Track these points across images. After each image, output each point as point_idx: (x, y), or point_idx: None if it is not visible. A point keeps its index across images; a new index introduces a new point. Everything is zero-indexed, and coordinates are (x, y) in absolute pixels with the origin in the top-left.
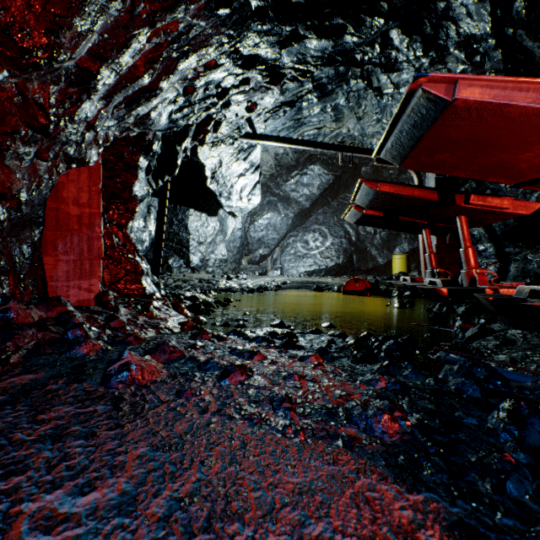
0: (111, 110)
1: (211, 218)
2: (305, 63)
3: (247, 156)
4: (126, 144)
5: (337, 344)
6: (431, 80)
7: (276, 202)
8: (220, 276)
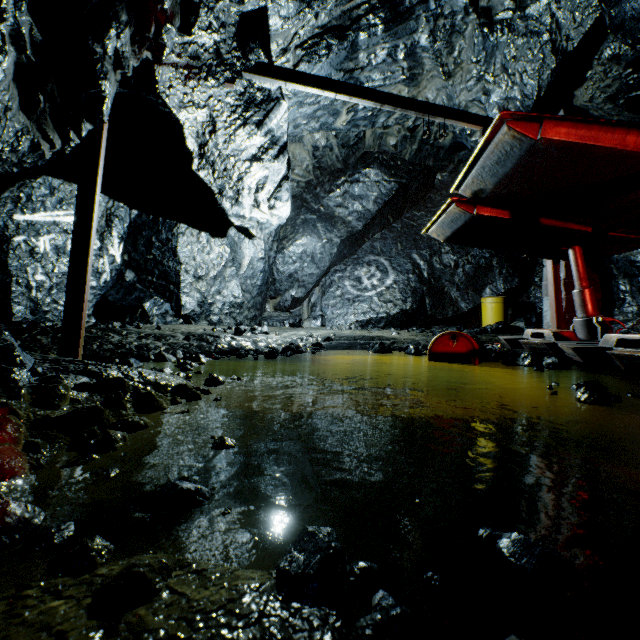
0: None
1: (216, 241)
2: None
3: (263, 119)
4: None
5: None
6: None
7: (315, 221)
8: (226, 328)
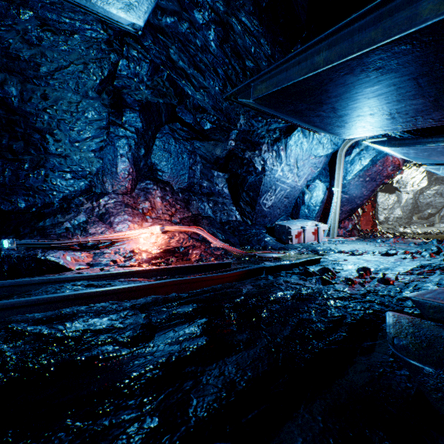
0: None
1: (390, 195)
2: None
3: (416, 170)
4: None
5: None
6: None
7: (442, 178)
8: (398, 226)
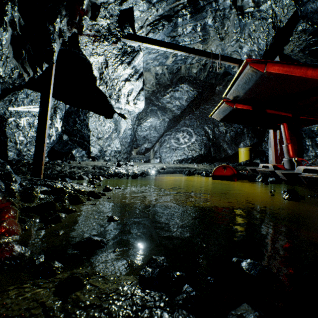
0: None
1: (107, 120)
2: None
3: (131, 60)
4: None
5: None
6: None
7: (156, 110)
8: (112, 163)
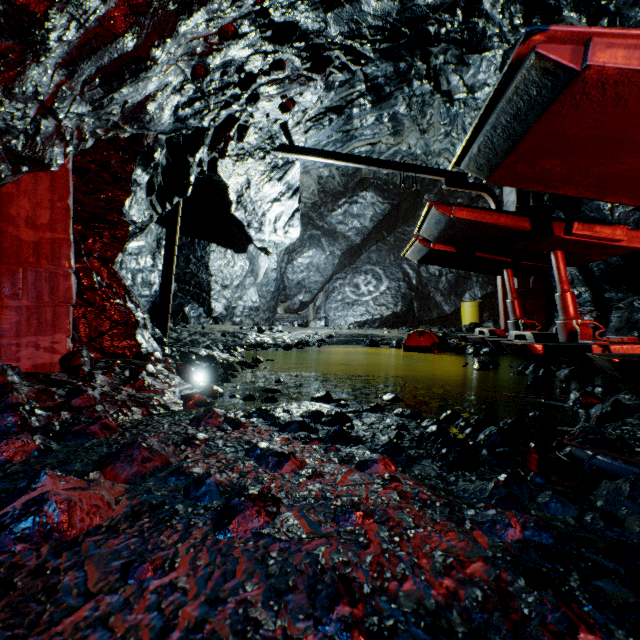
0: (79, 87)
1: (238, 256)
2: (359, 37)
3: (283, 175)
4: (114, 148)
5: (412, 432)
6: (551, 38)
7: (319, 236)
8: (249, 328)
